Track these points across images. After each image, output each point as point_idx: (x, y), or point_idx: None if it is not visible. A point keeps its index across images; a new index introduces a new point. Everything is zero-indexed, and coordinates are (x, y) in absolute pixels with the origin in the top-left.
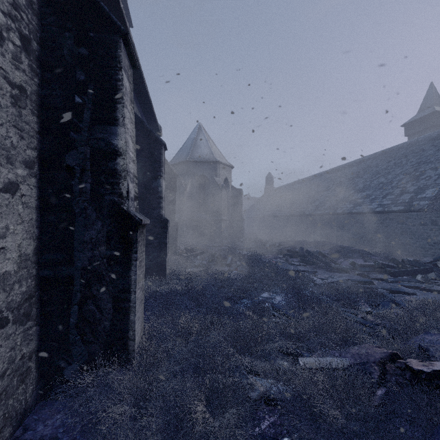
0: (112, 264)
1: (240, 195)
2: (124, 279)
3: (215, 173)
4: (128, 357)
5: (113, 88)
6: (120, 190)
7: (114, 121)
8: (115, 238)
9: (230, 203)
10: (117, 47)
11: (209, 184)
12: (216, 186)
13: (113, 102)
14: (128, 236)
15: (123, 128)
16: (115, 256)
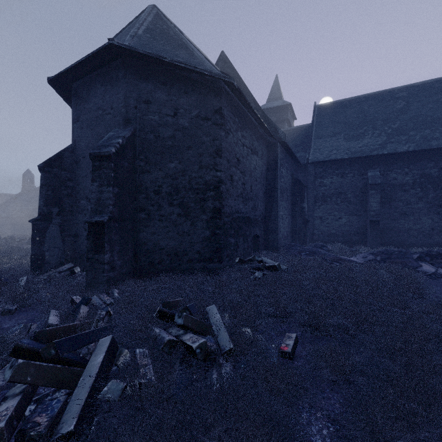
0: None
1: None
2: None
3: None
4: None
5: None
6: None
7: None
8: None
9: None
10: None
11: None
12: None
13: None
14: None
15: None
16: None
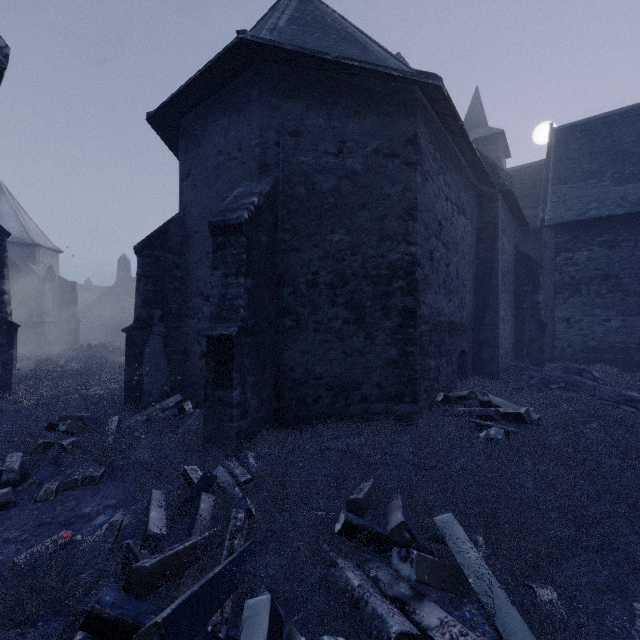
0: (2, 347)
1: (75, 290)
2: (9, 354)
3: (32, 259)
4: (12, 392)
5: (2, 260)
6: (7, 311)
7: (3, 277)
8: (4, 334)
9: (58, 299)
10: (4, 240)
11: (21, 273)
12: (34, 277)
13: (2, 268)
14: (12, 333)
15: (8, 281)
16: (4, 343)
